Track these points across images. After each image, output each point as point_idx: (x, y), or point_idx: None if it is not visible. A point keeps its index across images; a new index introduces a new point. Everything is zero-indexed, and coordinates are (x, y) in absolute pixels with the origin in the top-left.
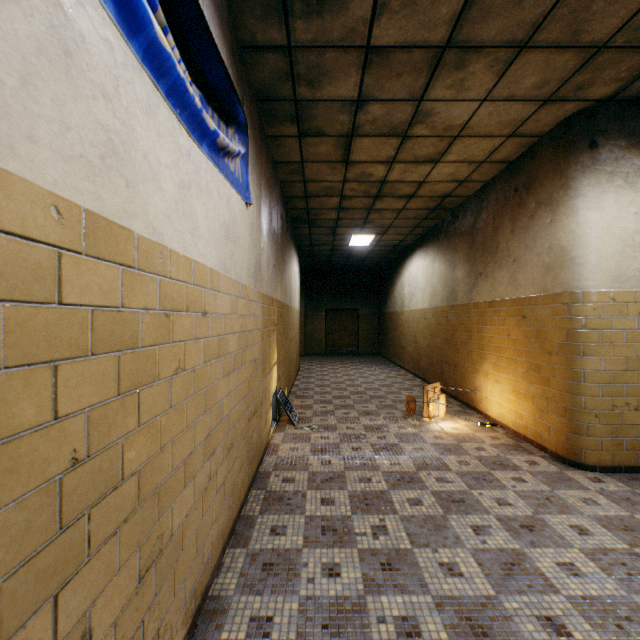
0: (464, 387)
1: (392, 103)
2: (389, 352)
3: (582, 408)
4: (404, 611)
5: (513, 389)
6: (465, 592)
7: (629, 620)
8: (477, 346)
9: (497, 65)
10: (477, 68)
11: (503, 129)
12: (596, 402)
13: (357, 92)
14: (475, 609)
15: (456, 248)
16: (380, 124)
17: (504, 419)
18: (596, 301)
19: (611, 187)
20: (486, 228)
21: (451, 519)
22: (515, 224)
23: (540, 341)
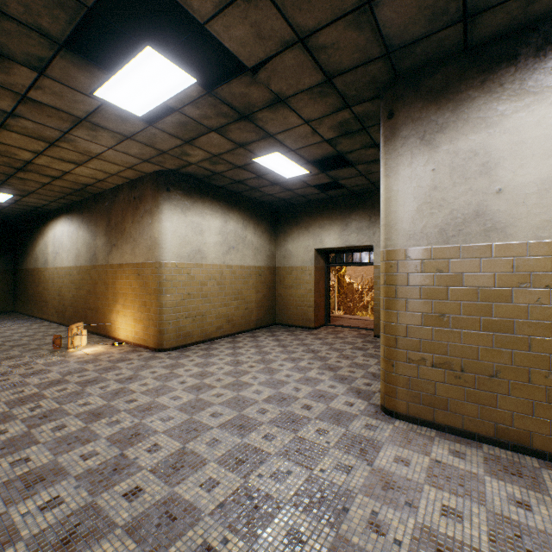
0: (104, 324)
1: (43, 126)
2: (30, 307)
3: (164, 321)
4: (57, 425)
5: (134, 318)
6: (93, 408)
7: (161, 389)
8: (113, 294)
9: (117, 138)
10: (105, 135)
11: (125, 164)
12: (170, 317)
13: (11, 109)
14: (97, 410)
15: (98, 223)
16: (31, 131)
17: (129, 338)
18: (170, 267)
19: (177, 212)
20: (119, 215)
21: (88, 389)
22: (135, 218)
23: (147, 288)
